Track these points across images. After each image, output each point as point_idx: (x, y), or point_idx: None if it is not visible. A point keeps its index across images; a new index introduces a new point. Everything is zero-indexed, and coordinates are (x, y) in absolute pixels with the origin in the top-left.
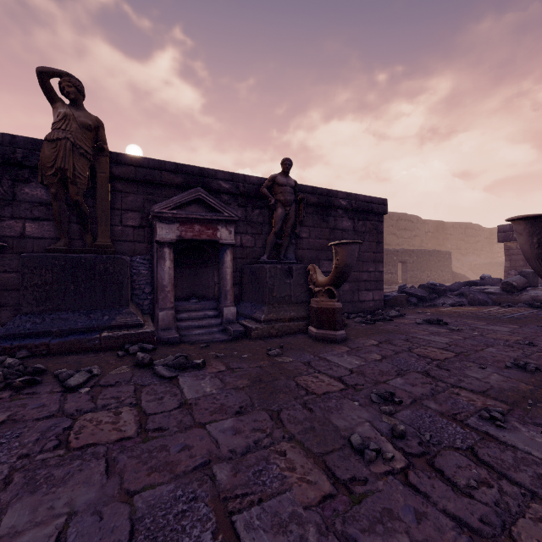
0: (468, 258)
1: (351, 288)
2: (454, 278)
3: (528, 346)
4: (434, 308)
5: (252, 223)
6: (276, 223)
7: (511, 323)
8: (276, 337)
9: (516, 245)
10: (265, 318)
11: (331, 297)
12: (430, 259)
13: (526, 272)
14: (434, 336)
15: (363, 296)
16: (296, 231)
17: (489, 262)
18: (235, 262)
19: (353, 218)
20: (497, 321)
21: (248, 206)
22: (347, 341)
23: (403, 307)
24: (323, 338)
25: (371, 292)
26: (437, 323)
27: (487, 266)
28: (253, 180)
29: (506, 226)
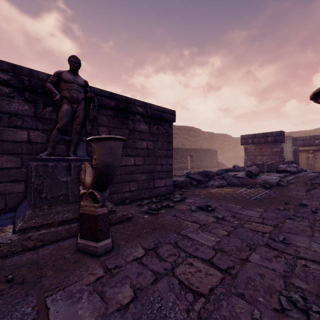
0: (225, 154)
1: (147, 178)
2: (218, 165)
3: (285, 246)
4: (207, 190)
5: (44, 119)
6: (60, 119)
7: (258, 206)
8: (31, 250)
9: (250, 146)
10: (22, 226)
11: (96, 201)
12: (206, 154)
13: (258, 163)
14: (203, 233)
15: (157, 183)
16: (87, 129)
17: (235, 156)
18: (19, 158)
19: (149, 122)
20: (248, 203)
21: (38, 102)
22: (111, 253)
23: (187, 189)
24: (85, 250)
25: (163, 180)
26: (207, 210)
27: (234, 158)
28: (42, 76)
29: (245, 136)
